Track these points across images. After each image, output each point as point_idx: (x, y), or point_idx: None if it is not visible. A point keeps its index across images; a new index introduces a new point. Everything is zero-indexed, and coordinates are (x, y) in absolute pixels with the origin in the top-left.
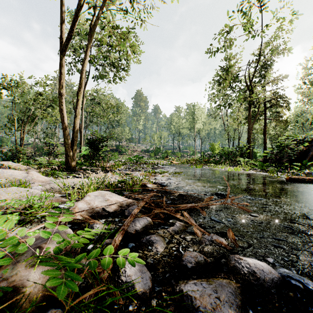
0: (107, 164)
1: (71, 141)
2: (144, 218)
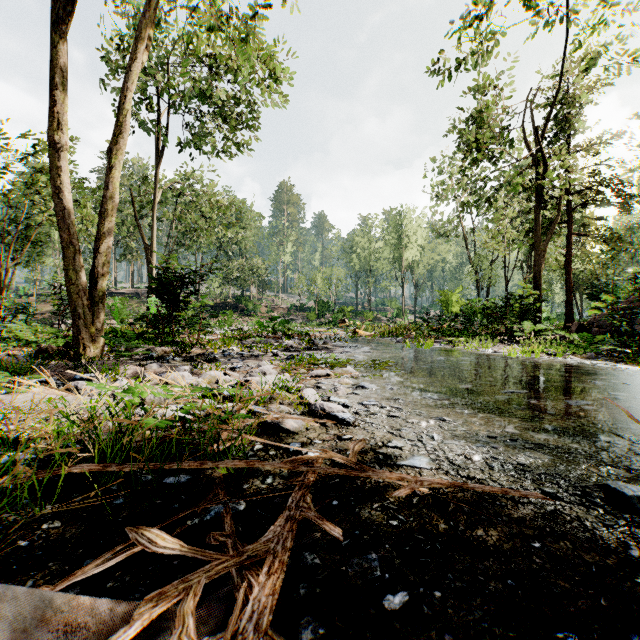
0: (208, 336)
1: (90, 277)
2: None
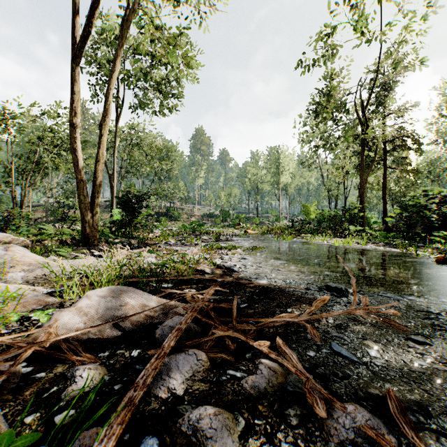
0: (151, 234)
1: (91, 199)
2: (191, 353)
